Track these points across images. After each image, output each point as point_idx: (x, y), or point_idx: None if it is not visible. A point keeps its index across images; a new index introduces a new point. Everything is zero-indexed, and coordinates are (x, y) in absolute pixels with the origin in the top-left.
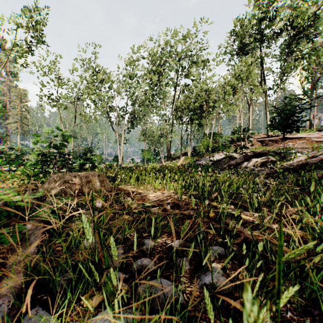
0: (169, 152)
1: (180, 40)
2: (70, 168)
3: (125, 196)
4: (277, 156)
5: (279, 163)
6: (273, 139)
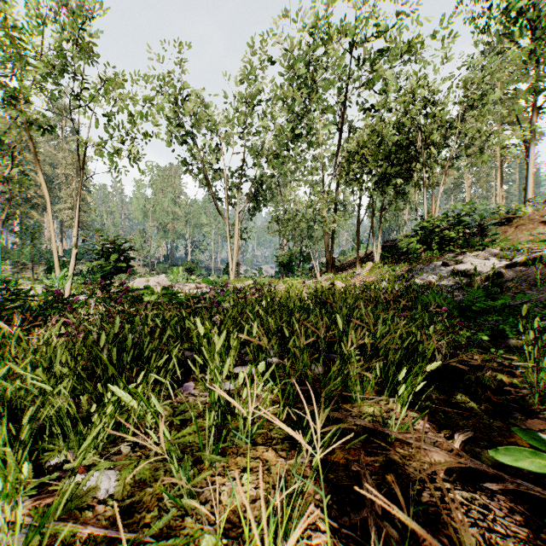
0: (330, 255)
1: None
2: None
3: None
4: None
5: None
6: None
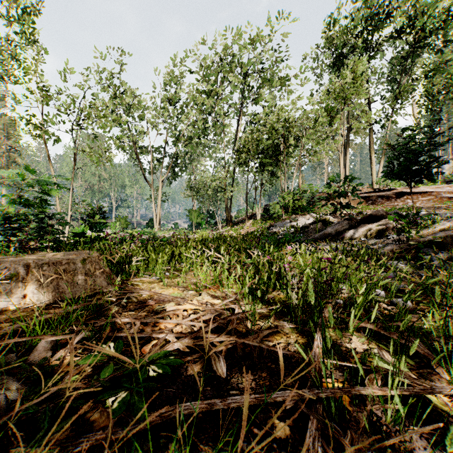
0: (229, 214)
1: (245, 44)
2: (56, 242)
3: (134, 307)
4: (405, 221)
5: (414, 232)
6: (383, 194)
